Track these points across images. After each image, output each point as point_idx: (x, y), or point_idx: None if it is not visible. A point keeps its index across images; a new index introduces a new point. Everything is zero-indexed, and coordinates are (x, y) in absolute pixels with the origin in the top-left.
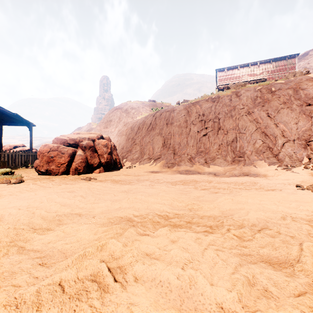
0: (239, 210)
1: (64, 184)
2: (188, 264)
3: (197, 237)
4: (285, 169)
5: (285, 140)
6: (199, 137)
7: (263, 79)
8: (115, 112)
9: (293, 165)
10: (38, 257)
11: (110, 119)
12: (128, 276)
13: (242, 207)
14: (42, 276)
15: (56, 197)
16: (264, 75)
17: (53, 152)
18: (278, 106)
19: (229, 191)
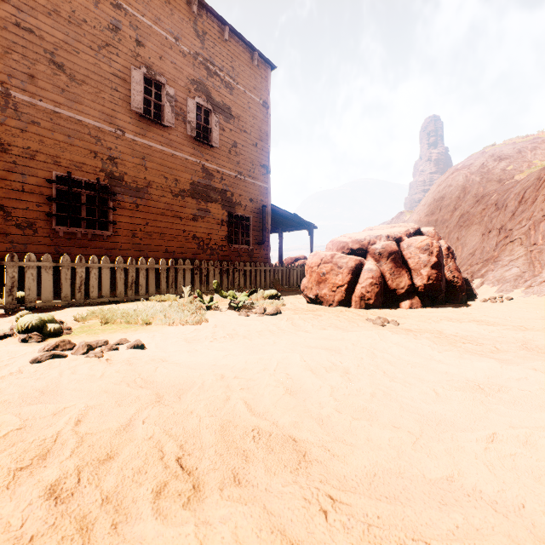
0: None
1: (331, 328)
2: None
3: None
4: None
5: None
6: None
7: None
8: (453, 177)
9: None
10: None
11: (441, 194)
12: None
13: None
14: None
15: (296, 361)
16: None
17: (325, 265)
18: None
19: None
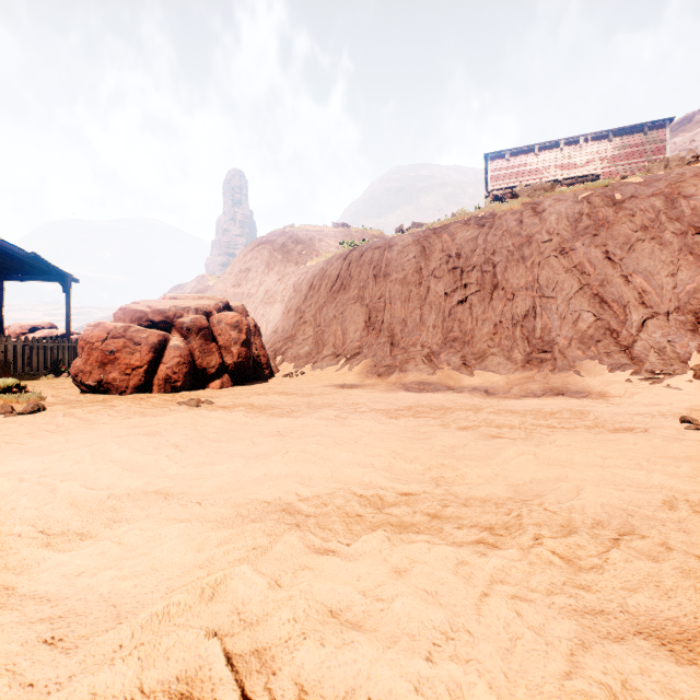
0: (556, 481)
1: (138, 416)
2: (443, 643)
3: (461, 559)
4: (649, 380)
5: (647, 312)
6: (450, 307)
7: (592, 176)
8: (259, 250)
9: (667, 371)
10: (46, 617)
11: (248, 265)
12: (280, 682)
13: (562, 475)
14: (47, 679)
15: (114, 449)
16: (595, 167)
17: (115, 340)
18: (630, 235)
19: (524, 433)
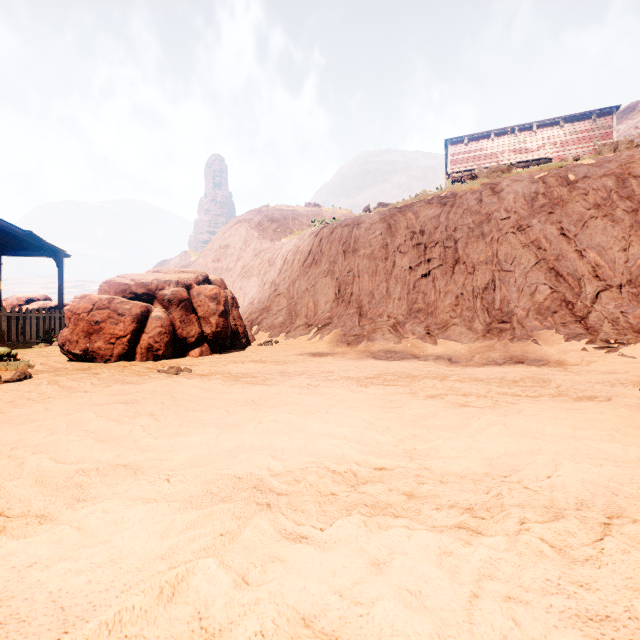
0: (531, 454)
1: (119, 384)
2: None
3: (443, 549)
4: (604, 349)
5: (601, 285)
6: (414, 280)
7: (544, 159)
8: (237, 228)
9: (621, 340)
10: None
11: (226, 242)
12: None
13: (536, 447)
14: None
15: (91, 418)
16: (547, 151)
17: (100, 311)
18: (584, 213)
19: (491, 402)
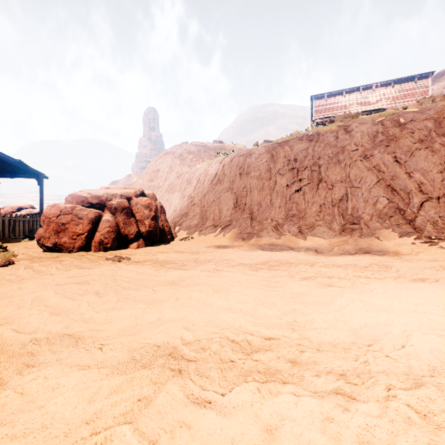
0: (385, 326)
1: (76, 268)
2: None
3: (325, 415)
4: (427, 243)
5: (424, 197)
6: (290, 194)
7: (381, 109)
8: (165, 158)
9: (440, 237)
10: None
11: (157, 168)
12: None
13: (388, 320)
14: None
15: (51, 295)
16: (383, 104)
17: (65, 216)
18: (411, 146)
19: (349, 283)
